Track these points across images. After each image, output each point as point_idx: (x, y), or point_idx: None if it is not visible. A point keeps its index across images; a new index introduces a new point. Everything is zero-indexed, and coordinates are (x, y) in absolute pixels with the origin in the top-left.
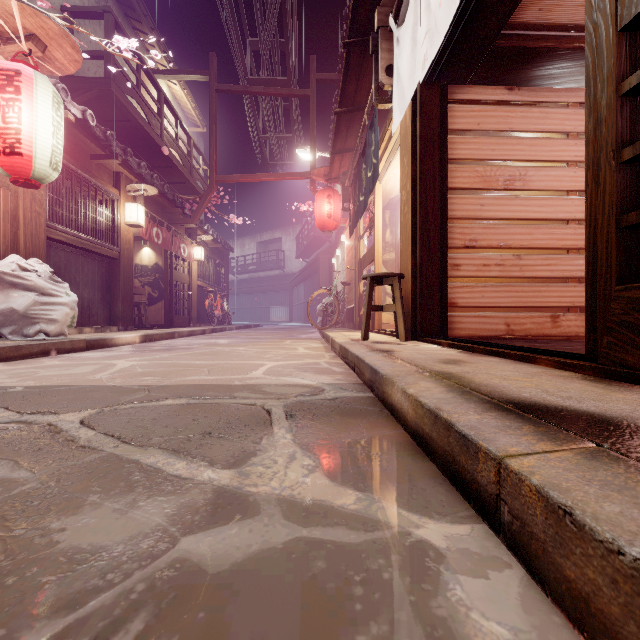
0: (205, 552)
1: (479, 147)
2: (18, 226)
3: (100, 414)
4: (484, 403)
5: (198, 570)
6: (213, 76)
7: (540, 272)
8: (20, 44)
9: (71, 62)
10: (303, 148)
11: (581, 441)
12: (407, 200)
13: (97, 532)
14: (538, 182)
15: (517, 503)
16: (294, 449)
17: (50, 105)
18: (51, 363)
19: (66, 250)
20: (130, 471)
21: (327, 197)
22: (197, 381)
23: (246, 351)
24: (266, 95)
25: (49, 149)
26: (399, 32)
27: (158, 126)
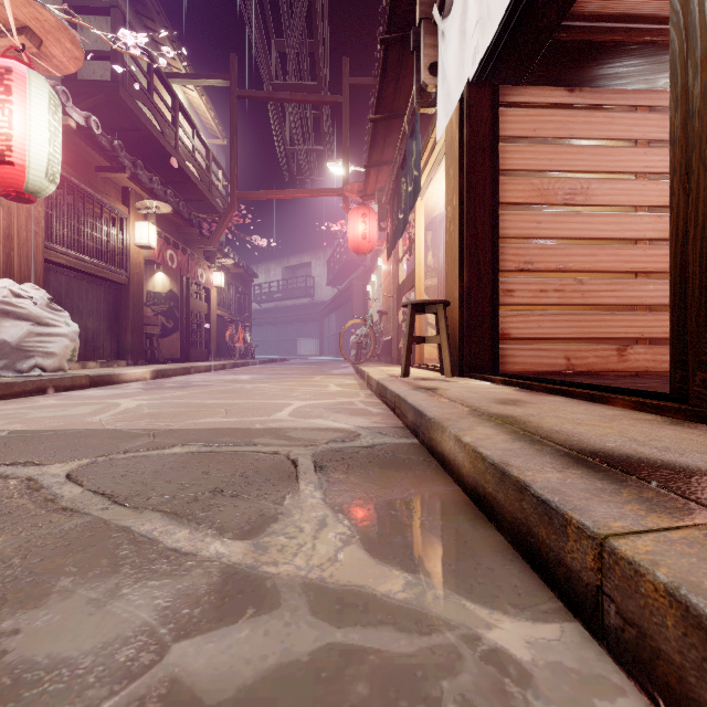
0: (203, 668)
1: (535, 156)
2: (12, 247)
3: (92, 465)
4: (562, 456)
5: (191, 699)
6: (234, 81)
7: (605, 299)
8: (12, 38)
9: (71, 60)
10: (335, 161)
11: (706, 513)
12: (453, 217)
13: (60, 636)
14: (602, 196)
15: (632, 603)
16: (324, 512)
17: (46, 108)
18: (46, 402)
19: (67, 274)
20: (117, 543)
21: (362, 216)
22: (212, 424)
23: (270, 388)
24: (293, 102)
25: (45, 158)
26: (445, 24)
27: (172, 136)
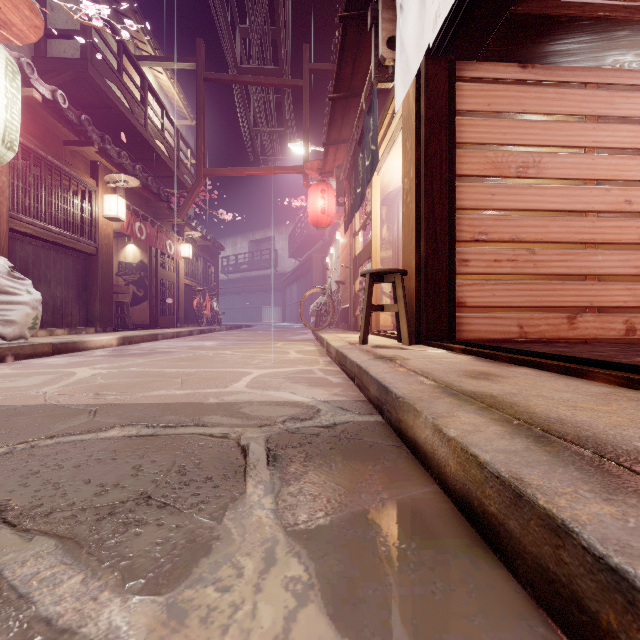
0: None
1: (489, 130)
2: None
3: (5, 457)
4: (592, 467)
5: None
6: (201, 64)
7: (556, 269)
8: None
9: (31, 28)
10: (296, 141)
11: None
12: (410, 188)
13: None
14: (553, 170)
15: None
16: (274, 535)
17: (2, 73)
18: None
19: (35, 244)
20: None
21: (321, 192)
22: (163, 398)
23: (232, 355)
24: (257, 85)
25: (1, 124)
26: None
27: (142, 115)
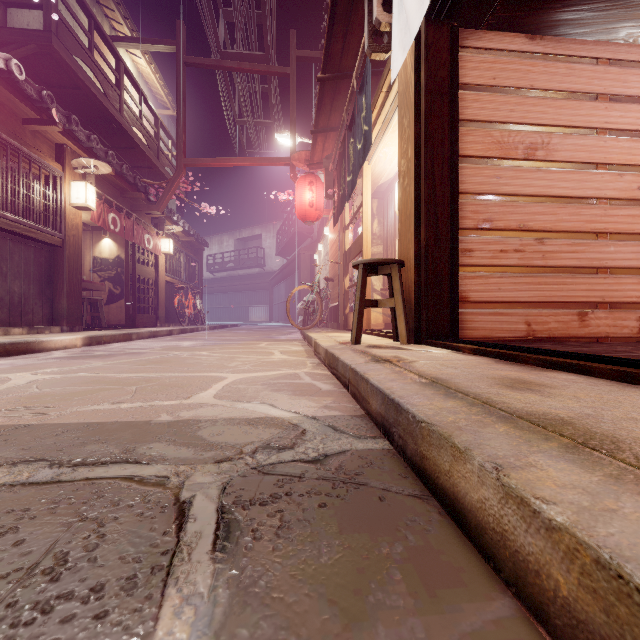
0: None
1: (495, 106)
2: None
3: None
4: None
5: None
6: (181, 47)
7: (566, 260)
8: None
9: None
10: (282, 132)
11: None
12: (408, 169)
13: None
14: (563, 152)
15: None
16: None
17: None
18: None
19: None
20: None
21: (309, 184)
22: (100, 414)
23: (208, 357)
24: (241, 71)
25: None
26: None
27: (117, 99)
